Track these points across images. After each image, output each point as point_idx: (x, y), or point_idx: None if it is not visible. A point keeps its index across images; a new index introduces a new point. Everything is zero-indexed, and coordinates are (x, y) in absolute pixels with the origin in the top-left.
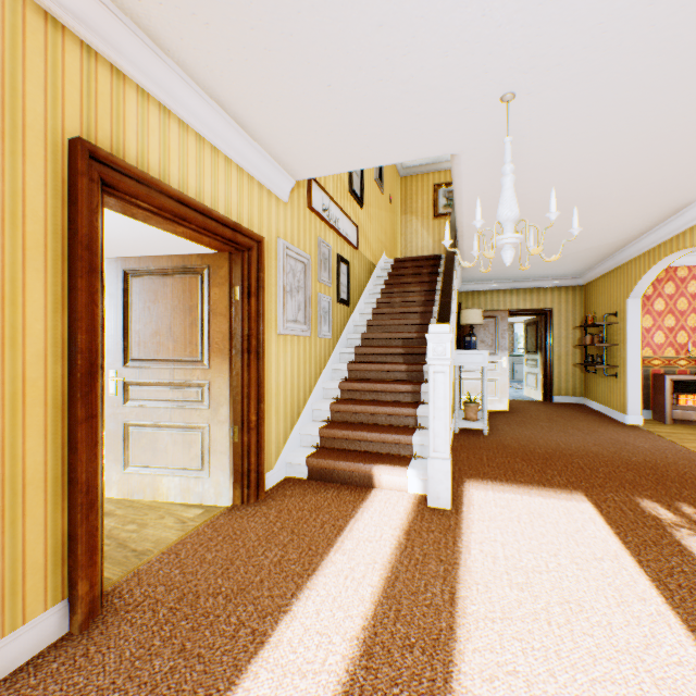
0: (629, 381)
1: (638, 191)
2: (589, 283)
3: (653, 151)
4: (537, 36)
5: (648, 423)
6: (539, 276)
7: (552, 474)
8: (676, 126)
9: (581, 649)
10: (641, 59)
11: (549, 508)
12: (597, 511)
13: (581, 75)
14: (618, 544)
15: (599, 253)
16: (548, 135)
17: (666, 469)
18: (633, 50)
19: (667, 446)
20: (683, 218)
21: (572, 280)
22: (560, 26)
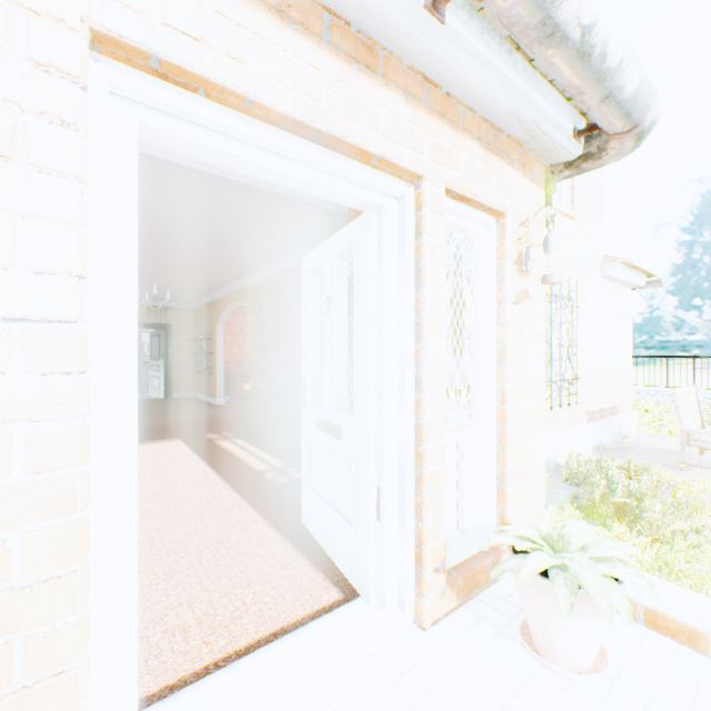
0: (219, 377)
1: (213, 268)
2: (199, 308)
3: (213, 255)
4: (148, 207)
5: (230, 403)
6: (163, 298)
7: (164, 434)
8: (220, 250)
9: (164, 477)
10: (196, 228)
11: (159, 447)
12: (185, 442)
13: (171, 223)
14: (190, 449)
15: (202, 291)
16: (158, 235)
17: (226, 421)
18: (192, 225)
19: (233, 412)
20: (238, 284)
21: (188, 304)
22: (159, 209)
